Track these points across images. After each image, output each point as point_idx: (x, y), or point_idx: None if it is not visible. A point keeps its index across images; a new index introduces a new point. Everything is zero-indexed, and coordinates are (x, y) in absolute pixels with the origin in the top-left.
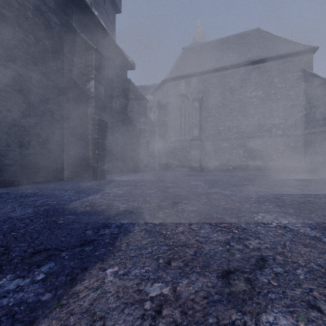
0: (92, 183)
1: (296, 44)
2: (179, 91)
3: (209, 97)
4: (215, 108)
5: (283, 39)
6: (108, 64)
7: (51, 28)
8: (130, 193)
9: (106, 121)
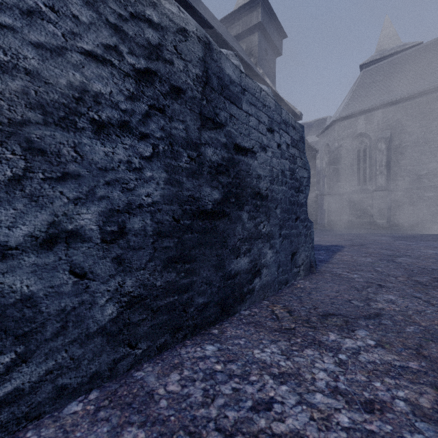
0: None
1: None
2: (356, 131)
3: (402, 132)
4: (412, 147)
5: None
6: None
7: None
8: (322, 240)
9: None
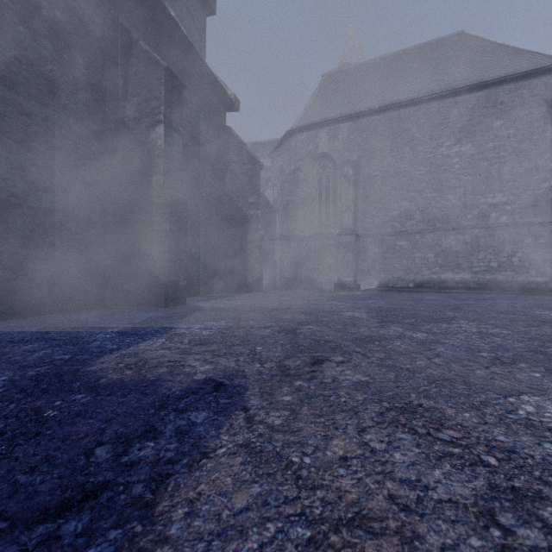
0: (157, 313)
1: (536, 56)
2: (317, 149)
3: (372, 157)
4: (382, 178)
5: (510, 49)
6: (192, 100)
7: (86, 30)
8: (223, 335)
9: (185, 200)
